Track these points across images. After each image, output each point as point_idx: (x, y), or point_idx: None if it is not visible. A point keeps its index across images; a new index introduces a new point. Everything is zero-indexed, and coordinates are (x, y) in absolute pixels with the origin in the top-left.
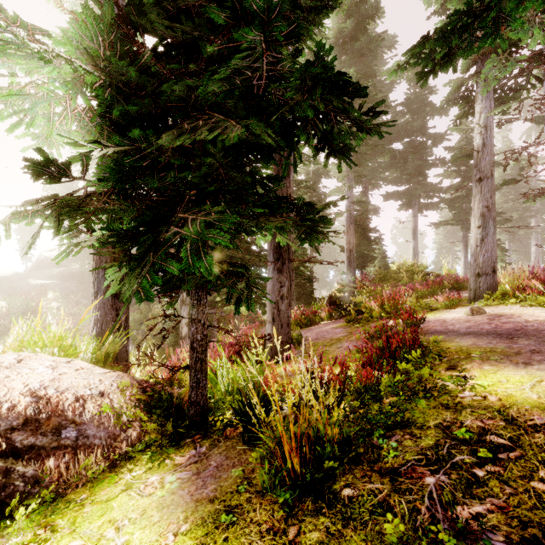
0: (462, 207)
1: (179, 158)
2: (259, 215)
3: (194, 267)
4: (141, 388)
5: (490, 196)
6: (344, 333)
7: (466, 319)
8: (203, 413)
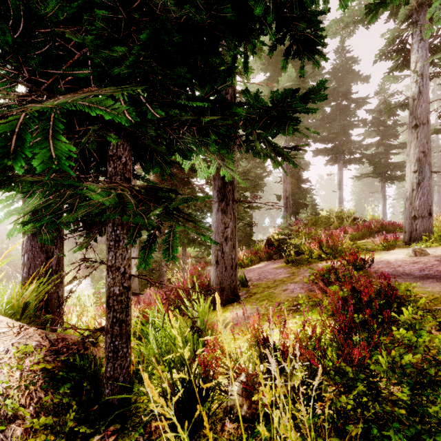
0: (381, 162)
1: (81, 38)
2: (197, 122)
3: (14, 153)
4: (54, 350)
5: (426, 141)
6: (286, 274)
7: (411, 261)
8: (124, 391)
